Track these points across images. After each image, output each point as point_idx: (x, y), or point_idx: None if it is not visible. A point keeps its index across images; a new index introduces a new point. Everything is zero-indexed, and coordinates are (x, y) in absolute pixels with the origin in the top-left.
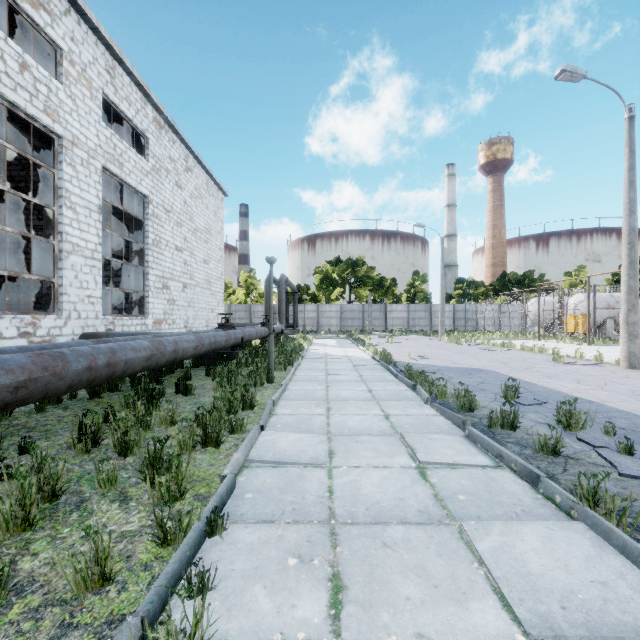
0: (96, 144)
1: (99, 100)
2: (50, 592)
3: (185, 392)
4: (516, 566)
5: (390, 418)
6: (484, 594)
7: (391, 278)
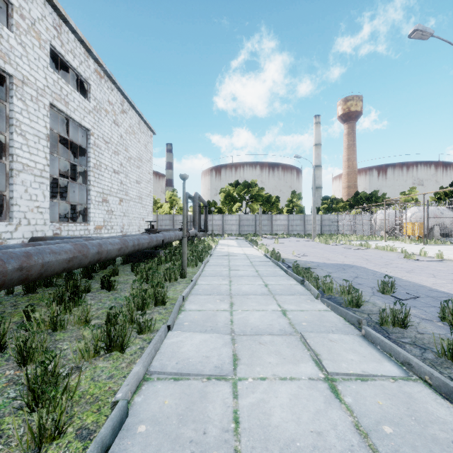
0: (44, 85)
1: (47, 50)
2: None
3: (108, 288)
4: None
5: (287, 314)
6: None
7: (275, 196)
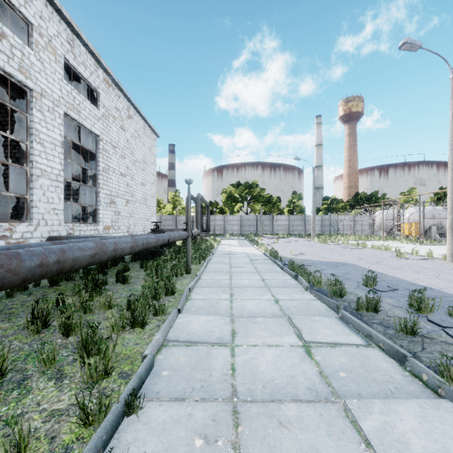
0: (59, 96)
1: (62, 63)
2: None
3: (123, 281)
4: (400, 448)
5: (279, 302)
6: None
7: (276, 196)
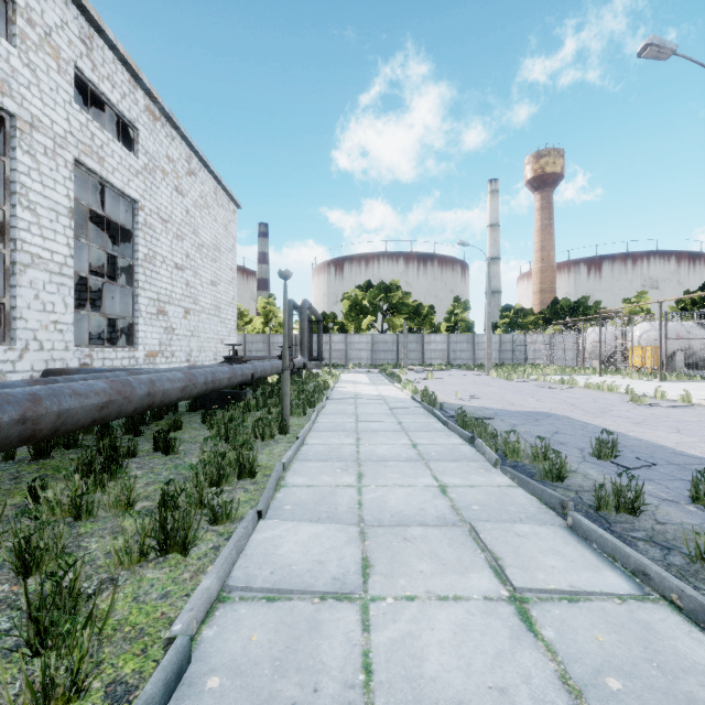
0: (66, 130)
1: (70, 75)
2: None
3: (165, 450)
4: None
5: (448, 492)
6: None
7: (429, 305)
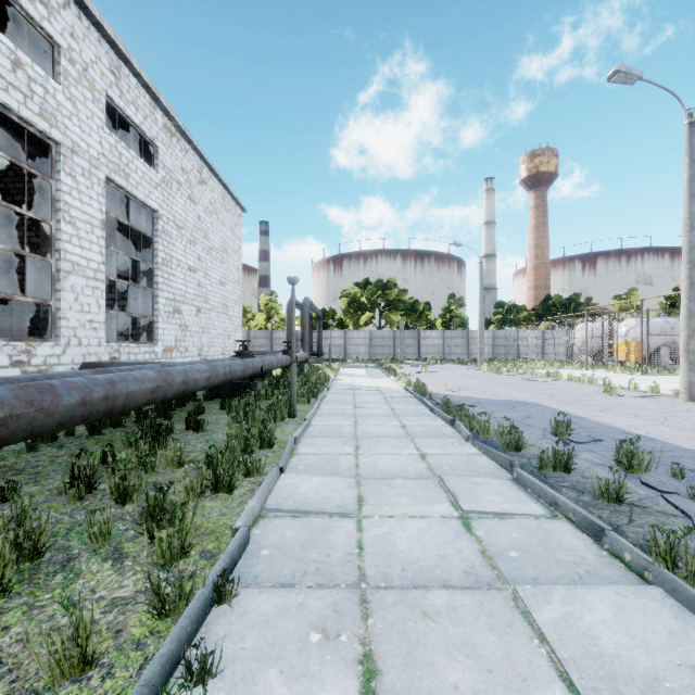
0: (99, 152)
1: (102, 103)
2: (19, 679)
3: (196, 428)
4: (585, 644)
5: (427, 458)
6: (549, 681)
7: (425, 302)
